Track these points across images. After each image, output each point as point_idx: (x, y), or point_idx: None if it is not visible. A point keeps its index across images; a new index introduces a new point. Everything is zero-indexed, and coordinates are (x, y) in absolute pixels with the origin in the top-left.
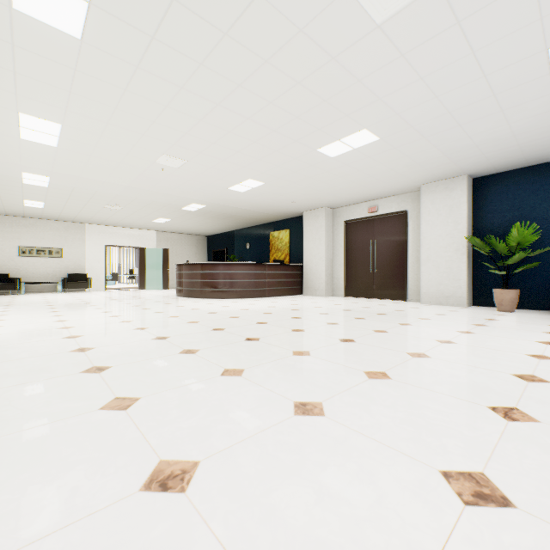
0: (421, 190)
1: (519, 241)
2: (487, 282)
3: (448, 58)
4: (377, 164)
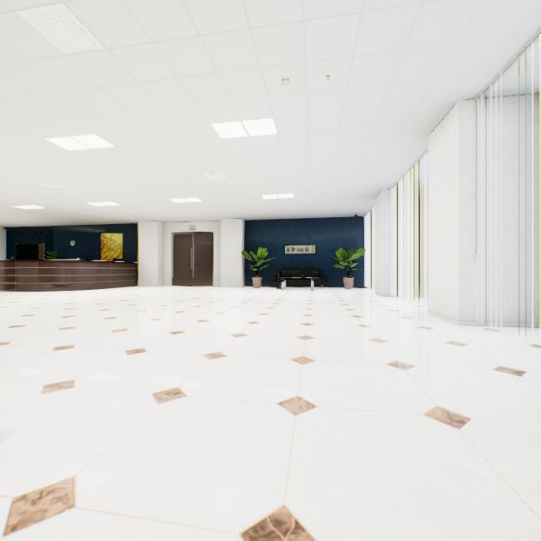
0: (221, 222)
1: (261, 255)
2: (251, 274)
3: (232, 190)
4: (200, 209)
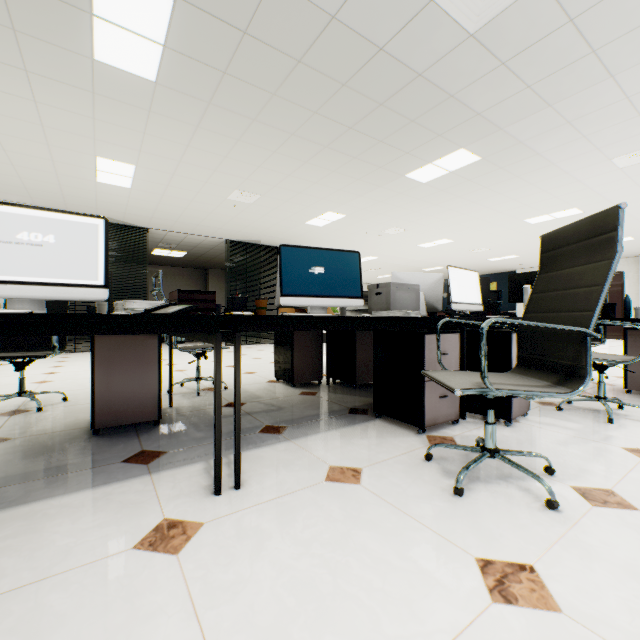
0: (639, 258)
1: None
2: None
3: None
4: None
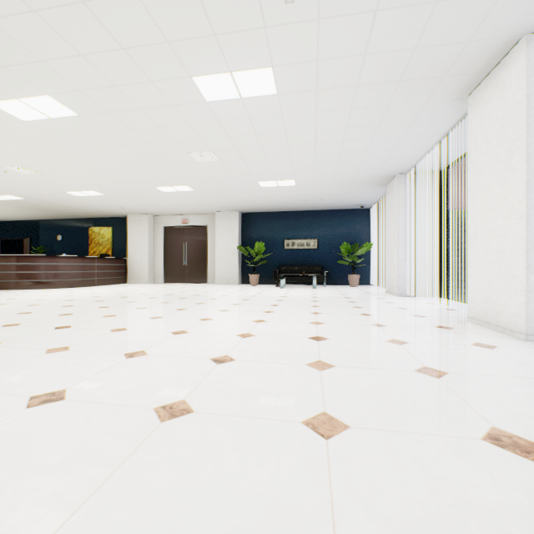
0: (216, 215)
1: (259, 250)
2: (248, 271)
3: (225, 175)
4: (191, 199)
